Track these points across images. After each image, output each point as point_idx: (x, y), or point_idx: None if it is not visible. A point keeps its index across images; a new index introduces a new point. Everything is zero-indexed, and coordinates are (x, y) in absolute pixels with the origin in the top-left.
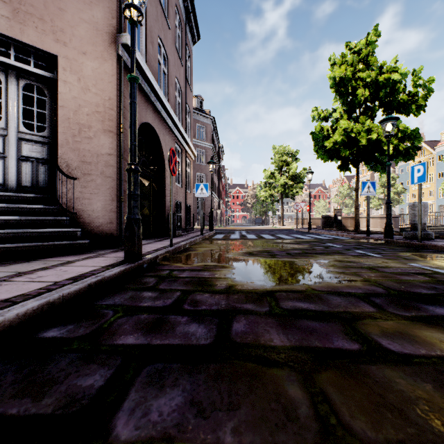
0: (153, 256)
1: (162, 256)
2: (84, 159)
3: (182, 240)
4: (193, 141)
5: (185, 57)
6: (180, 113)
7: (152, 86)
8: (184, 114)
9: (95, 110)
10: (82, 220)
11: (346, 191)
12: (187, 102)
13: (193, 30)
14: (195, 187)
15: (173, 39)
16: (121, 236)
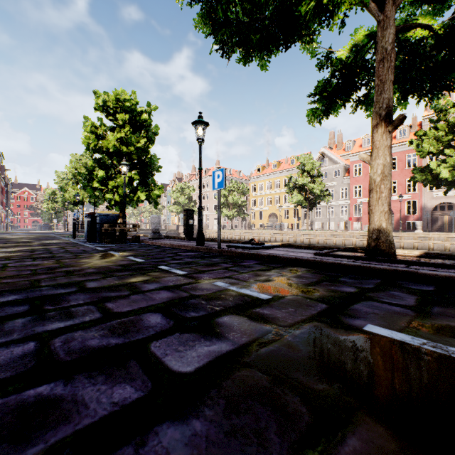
0: None
1: None
2: None
3: None
4: None
5: None
6: None
7: None
8: None
9: None
10: None
11: None
12: None
13: None
14: None
15: None
16: None
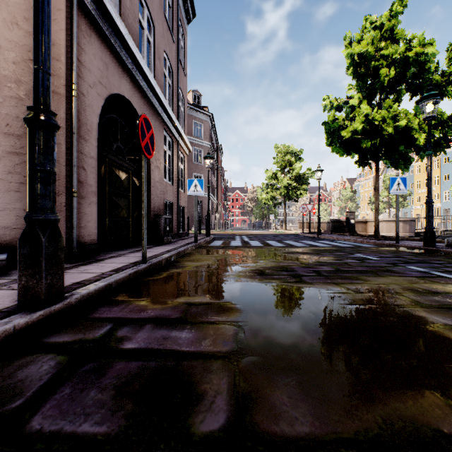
0: (97, 286)
1: (121, 282)
2: (9, 131)
3: (167, 250)
4: (189, 139)
5: (177, 33)
6: (170, 97)
7: (128, 46)
8: (176, 99)
9: (28, 58)
10: (4, 223)
11: (349, 194)
12: (180, 86)
13: (187, 5)
14: (188, 183)
15: (160, 4)
16: (72, 246)
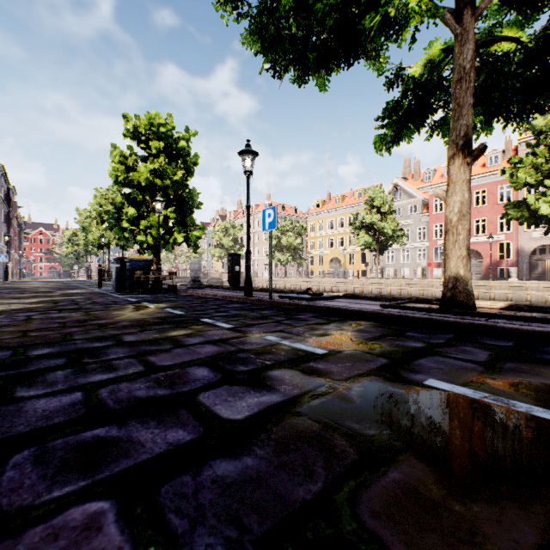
0: None
1: None
2: None
3: None
4: None
5: None
6: None
7: None
8: None
9: None
10: None
11: None
12: None
13: None
14: None
15: None
16: None
